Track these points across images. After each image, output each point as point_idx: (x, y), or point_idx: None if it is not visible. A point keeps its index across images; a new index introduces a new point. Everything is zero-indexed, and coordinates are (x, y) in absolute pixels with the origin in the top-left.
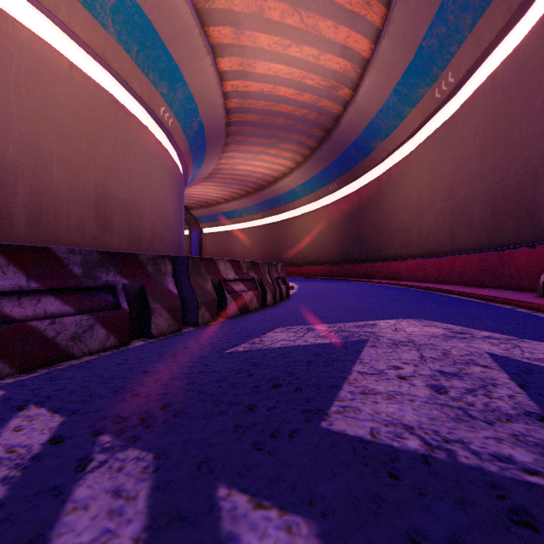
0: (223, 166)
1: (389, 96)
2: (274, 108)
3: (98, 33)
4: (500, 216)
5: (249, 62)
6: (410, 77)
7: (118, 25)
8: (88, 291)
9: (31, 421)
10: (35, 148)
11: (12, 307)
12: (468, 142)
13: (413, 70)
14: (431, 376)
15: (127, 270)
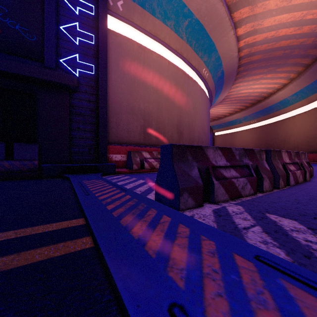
0: (231, 93)
1: None
2: (275, 46)
3: (179, 42)
4: None
5: (258, 22)
6: None
7: (187, 34)
8: (240, 167)
9: (280, 219)
10: (157, 104)
11: (224, 172)
12: None
13: None
14: None
15: (250, 157)
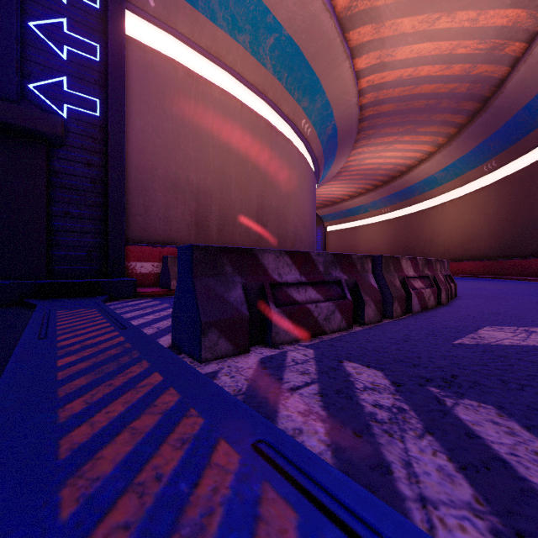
0: (351, 163)
1: None
2: (414, 91)
3: (260, 73)
4: None
5: (388, 52)
6: None
7: (274, 61)
8: (327, 284)
9: (359, 370)
10: (221, 175)
11: (295, 294)
12: None
13: None
14: None
15: (345, 268)
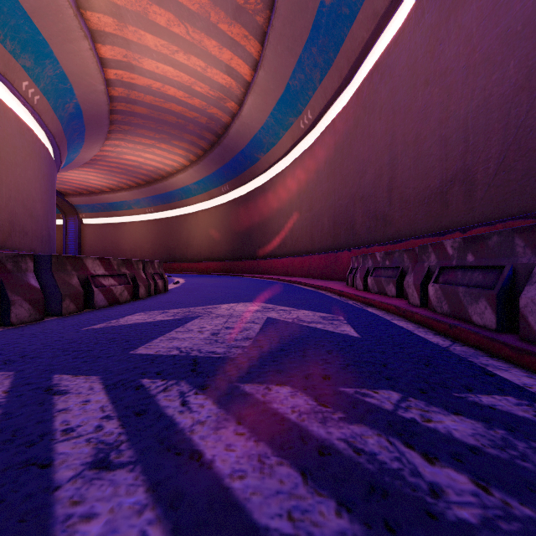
0: (108, 153)
1: (268, 117)
2: (165, 105)
3: None
4: (337, 227)
5: (135, 56)
6: (282, 106)
7: None
8: None
9: None
10: None
11: None
12: (321, 167)
13: (284, 101)
14: (219, 329)
15: None
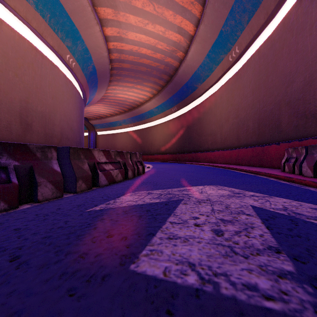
0: (109, 94)
1: (205, 58)
2: (140, 61)
3: (21, 2)
4: (262, 127)
5: (123, 31)
6: (216, 48)
7: None
8: None
9: None
10: None
11: None
12: (246, 86)
13: (217, 44)
14: (215, 223)
15: (18, 155)
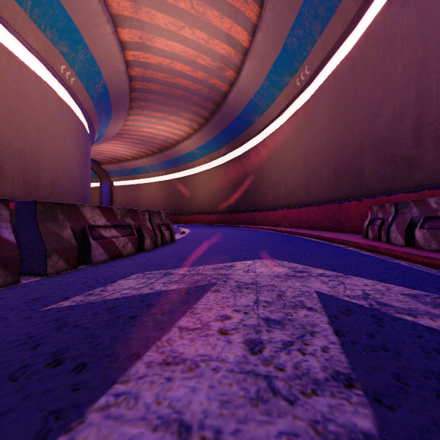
0: (130, 127)
1: (264, 81)
2: (173, 80)
3: None
4: (339, 177)
5: (148, 36)
6: (278, 67)
7: None
8: None
9: None
10: None
11: None
12: (319, 121)
13: (281, 61)
14: (255, 326)
15: None
